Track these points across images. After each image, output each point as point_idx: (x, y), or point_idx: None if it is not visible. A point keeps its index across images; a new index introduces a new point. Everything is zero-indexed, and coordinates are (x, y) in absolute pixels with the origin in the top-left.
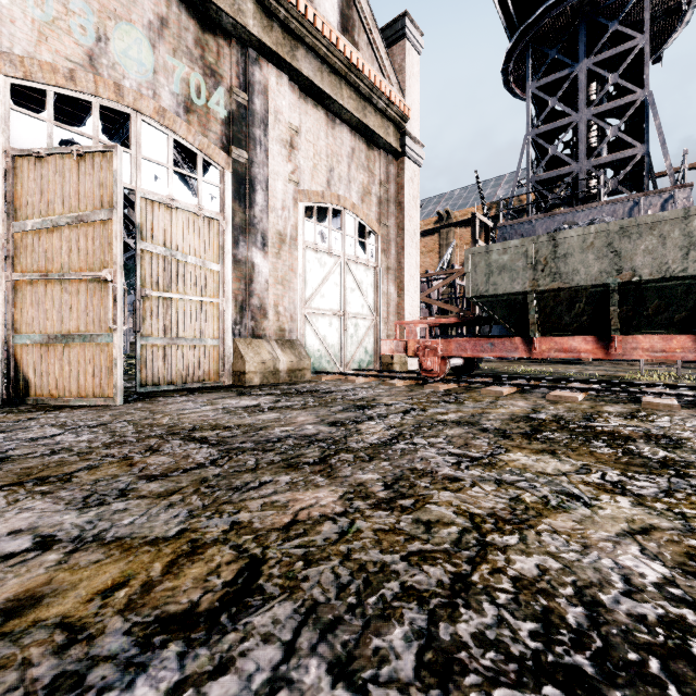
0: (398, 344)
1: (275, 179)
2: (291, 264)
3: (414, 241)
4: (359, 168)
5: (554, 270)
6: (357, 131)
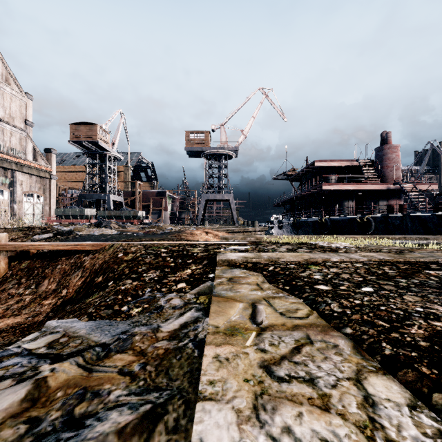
0: (46, 220)
1: (18, 191)
2: (22, 206)
3: (55, 197)
4: (38, 183)
5: (65, 212)
6: (37, 176)
